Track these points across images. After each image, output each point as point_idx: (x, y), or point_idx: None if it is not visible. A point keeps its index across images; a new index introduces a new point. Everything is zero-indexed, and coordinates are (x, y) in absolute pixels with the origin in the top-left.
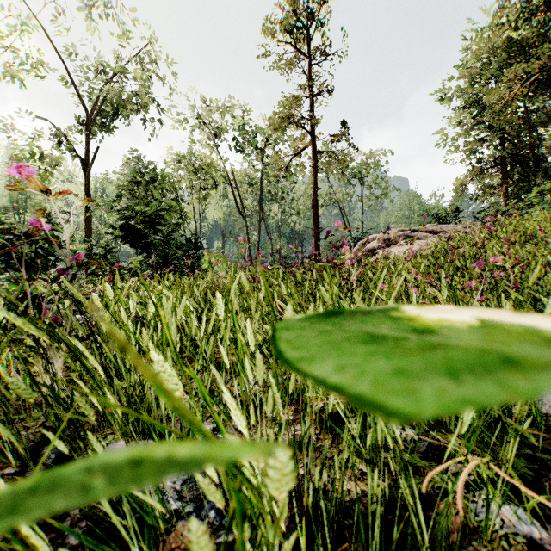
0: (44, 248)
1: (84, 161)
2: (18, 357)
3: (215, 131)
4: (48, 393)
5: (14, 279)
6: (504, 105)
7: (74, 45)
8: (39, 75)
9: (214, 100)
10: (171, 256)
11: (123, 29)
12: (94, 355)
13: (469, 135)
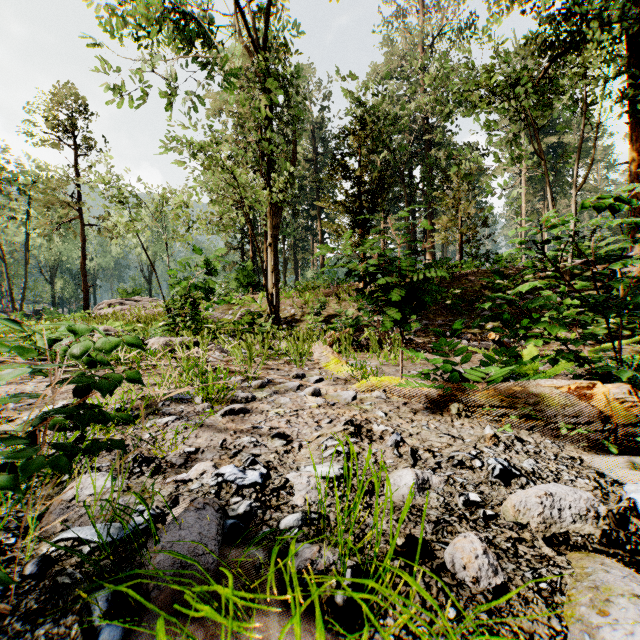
0: None
1: None
2: None
3: None
4: None
5: None
6: None
7: None
8: None
9: None
10: None
11: None
12: None
13: None
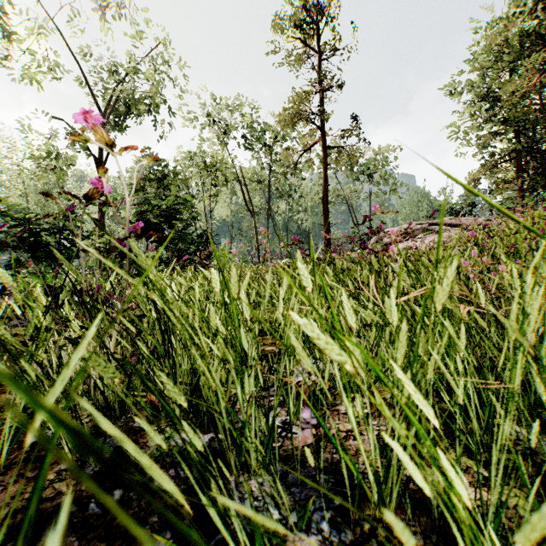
0: (67, 239)
1: (98, 159)
2: (67, 338)
3: (224, 129)
4: (97, 379)
5: (35, 272)
6: (522, 96)
7: (88, 46)
8: (54, 77)
9: (223, 98)
10: (184, 251)
11: (135, 29)
12: (155, 335)
13: (482, 129)
